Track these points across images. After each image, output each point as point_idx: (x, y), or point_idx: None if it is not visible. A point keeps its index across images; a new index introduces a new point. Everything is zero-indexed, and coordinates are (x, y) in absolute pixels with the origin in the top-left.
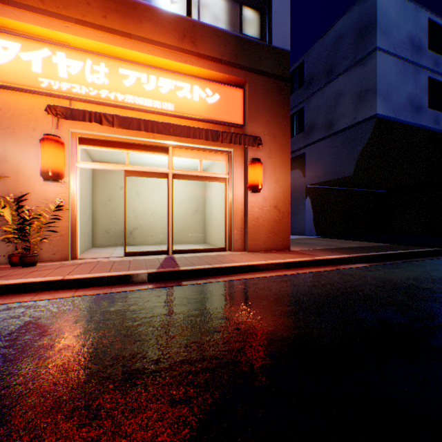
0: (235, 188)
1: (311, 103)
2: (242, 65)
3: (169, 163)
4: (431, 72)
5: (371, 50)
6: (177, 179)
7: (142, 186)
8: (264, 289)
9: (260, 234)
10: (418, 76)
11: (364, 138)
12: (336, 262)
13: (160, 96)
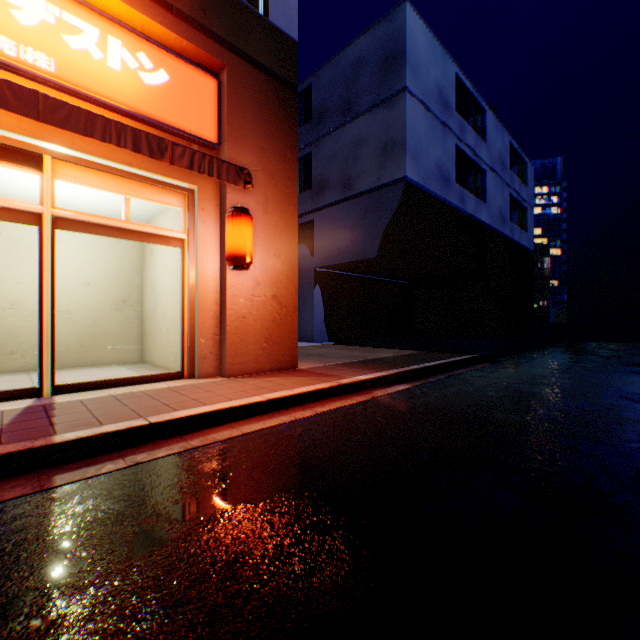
0: (202, 259)
1: (323, 148)
2: (215, 32)
3: (44, 191)
4: (457, 140)
5: (399, 89)
6: (78, 237)
7: None
8: (261, 464)
9: (250, 344)
10: (446, 140)
11: (391, 207)
12: (370, 385)
13: (14, 27)
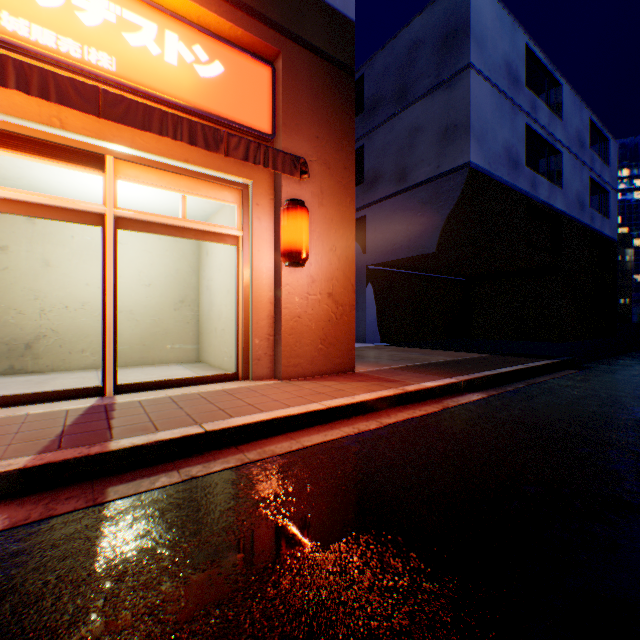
0: (256, 256)
1: (375, 140)
2: (269, 18)
3: (106, 191)
4: (528, 118)
5: (462, 67)
6: (140, 239)
7: (58, 248)
8: (328, 489)
9: (304, 345)
10: (515, 119)
11: (452, 197)
12: (438, 393)
13: (78, 29)
